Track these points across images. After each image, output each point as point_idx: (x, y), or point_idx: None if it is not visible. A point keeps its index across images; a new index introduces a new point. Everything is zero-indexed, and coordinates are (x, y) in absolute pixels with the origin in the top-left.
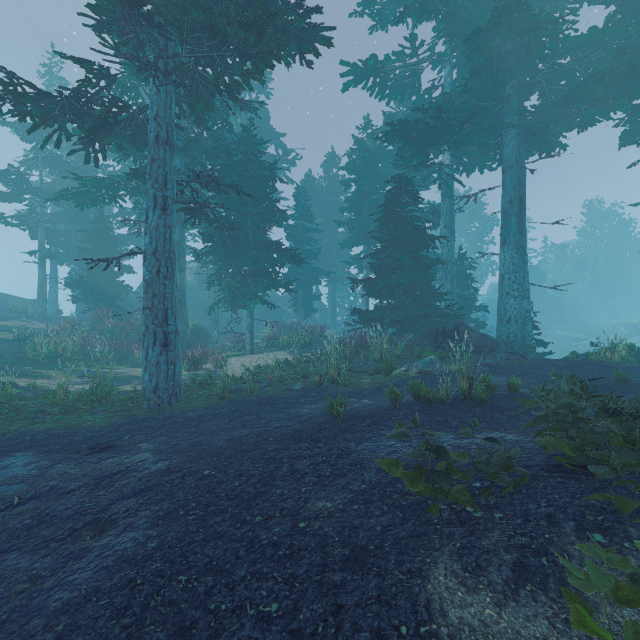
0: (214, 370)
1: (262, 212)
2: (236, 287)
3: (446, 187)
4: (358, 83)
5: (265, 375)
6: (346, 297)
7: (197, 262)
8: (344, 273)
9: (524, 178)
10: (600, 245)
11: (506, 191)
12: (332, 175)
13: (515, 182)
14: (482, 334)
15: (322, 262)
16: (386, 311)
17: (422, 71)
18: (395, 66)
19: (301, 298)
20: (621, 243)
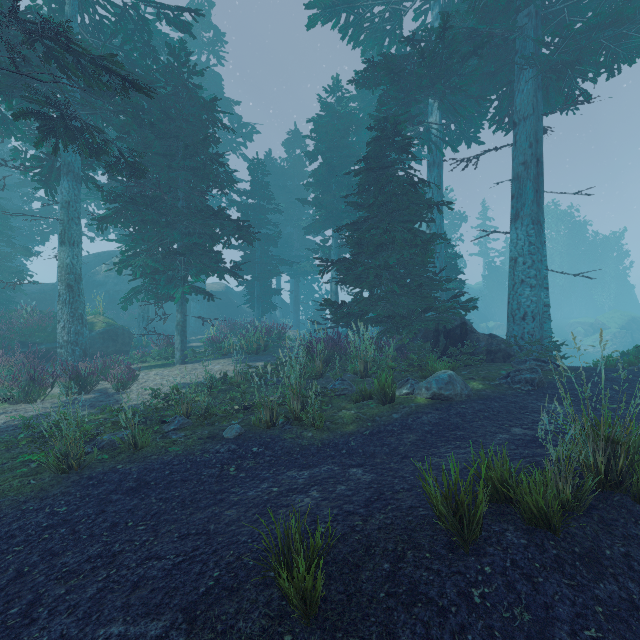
0: (112, 392)
1: (197, 167)
2: (156, 269)
3: (434, 155)
4: (327, 18)
5: (179, 407)
6: (310, 294)
7: (118, 242)
8: (309, 265)
9: (541, 134)
10: (556, 246)
11: (519, 150)
12: (295, 156)
13: (532, 137)
14: (490, 335)
15: (284, 253)
16: (368, 304)
17: (405, 13)
18: (373, 0)
19: (258, 292)
20: (575, 245)
